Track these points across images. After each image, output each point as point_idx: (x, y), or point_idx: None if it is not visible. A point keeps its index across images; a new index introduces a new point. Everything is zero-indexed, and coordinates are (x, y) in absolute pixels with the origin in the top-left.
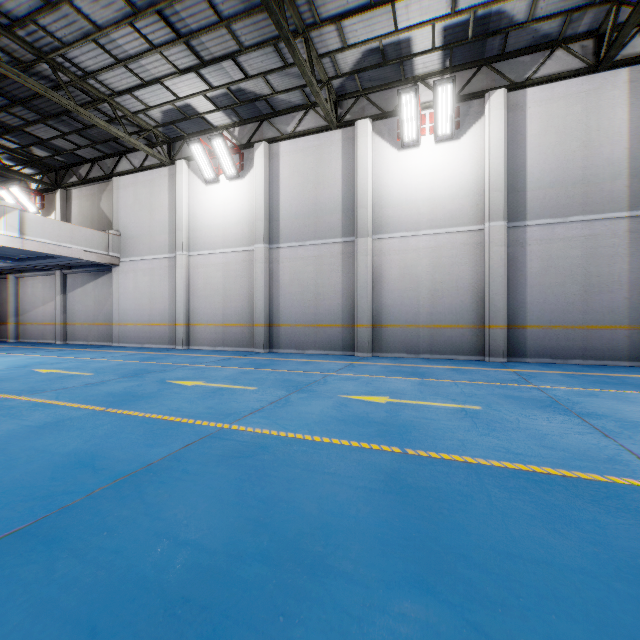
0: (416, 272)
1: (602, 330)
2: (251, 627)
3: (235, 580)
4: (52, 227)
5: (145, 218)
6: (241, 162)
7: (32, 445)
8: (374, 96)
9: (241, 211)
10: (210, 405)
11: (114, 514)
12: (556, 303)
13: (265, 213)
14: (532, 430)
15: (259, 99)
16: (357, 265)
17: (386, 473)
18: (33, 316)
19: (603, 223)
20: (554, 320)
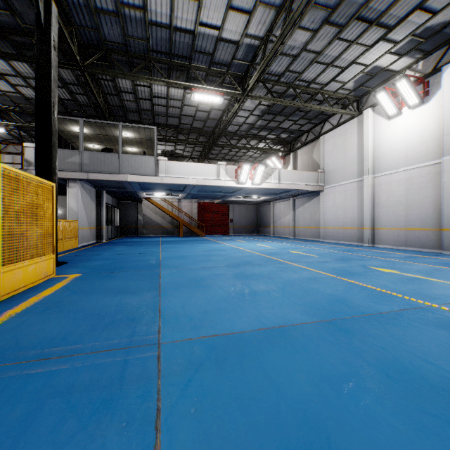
0: None
1: None
2: None
3: None
4: (291, 174)
5: (340, 157)
6: (424, 89)
7: (310, 286)
8: None
9: (424, 131)
10: (411, 288)
11: (371, 330)
12: None
13: None
14: None
15: (447, 25)
16: None
17: None
18: (279, 223)
19: None
20: None
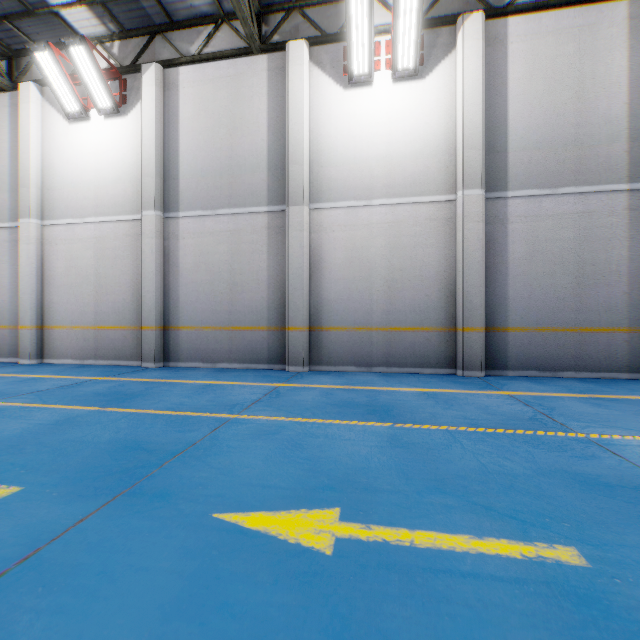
0: (368, 255)
1: (598, 333)
2: None
3: None
4: None
5: None
6: (122, 92)
7: None
8: (312, 12)
9: (122, 163)
10: None
11: None
12: (544, 299)
13: (157, 166)
14: None
15: None
16: (288, 244)
17: None
18: None
19: (599, 197)
20: (541, 321)
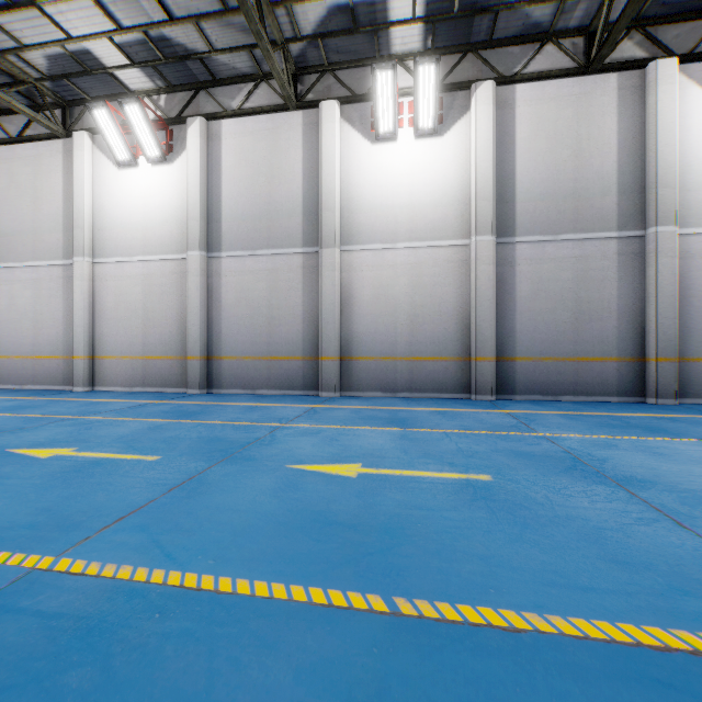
0: (393, 293)
1: (593, 362)
2: None
3: None
4: None
5: (27, 208)
6: (169, 141)
7: None
8: (343, 74)
9: (169, 206)
10: (50, 503)
11: None
12: (547, 332)
13: (201, 211)
14: (578, 521)
15: (192, 57)
16: (322, 282)
17: None
18: None
19: (594, 243)
20: (545, 351)
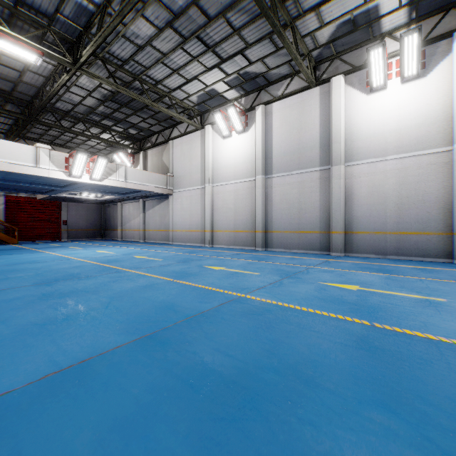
0: (383, 190)
1: None
2: (272, 403)
3: (260, 379)
4: (139, 174)
5: (187, 164)
6: (246, 121)
7: (142, 295)
8: (346, 56)
9: (246, 154)
10: (231, 282)
11: (189, 335)
12: None
13: (262, 154)
14: None
15: (258, 76)
16: (332, 186)
17: (357, 336)
18: (129, 226)
19: None
20: None
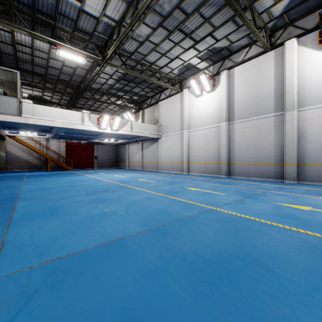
0: None
1: None
2: (241, 278)
3: (231, 262)
4: (139, 125)
5: (170, 117)
6: (213, 83)
7: (147, 204)
8: (298, 22)
9: (213, 107)
10: (205, 199)
11: (180, 230)
12: None
13: (226, 106)
14: None
15: (223, 49)
16: (285, 128)
17: (309, 244)
18: (133, 159)
19: None
20: None
